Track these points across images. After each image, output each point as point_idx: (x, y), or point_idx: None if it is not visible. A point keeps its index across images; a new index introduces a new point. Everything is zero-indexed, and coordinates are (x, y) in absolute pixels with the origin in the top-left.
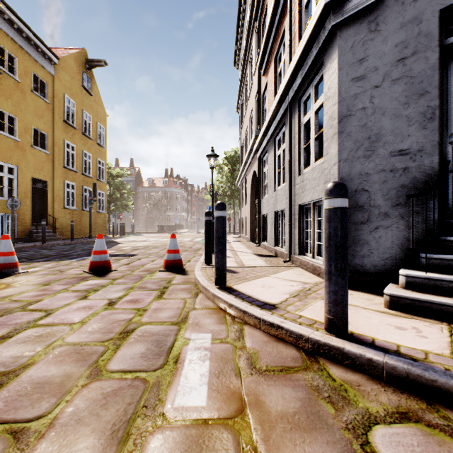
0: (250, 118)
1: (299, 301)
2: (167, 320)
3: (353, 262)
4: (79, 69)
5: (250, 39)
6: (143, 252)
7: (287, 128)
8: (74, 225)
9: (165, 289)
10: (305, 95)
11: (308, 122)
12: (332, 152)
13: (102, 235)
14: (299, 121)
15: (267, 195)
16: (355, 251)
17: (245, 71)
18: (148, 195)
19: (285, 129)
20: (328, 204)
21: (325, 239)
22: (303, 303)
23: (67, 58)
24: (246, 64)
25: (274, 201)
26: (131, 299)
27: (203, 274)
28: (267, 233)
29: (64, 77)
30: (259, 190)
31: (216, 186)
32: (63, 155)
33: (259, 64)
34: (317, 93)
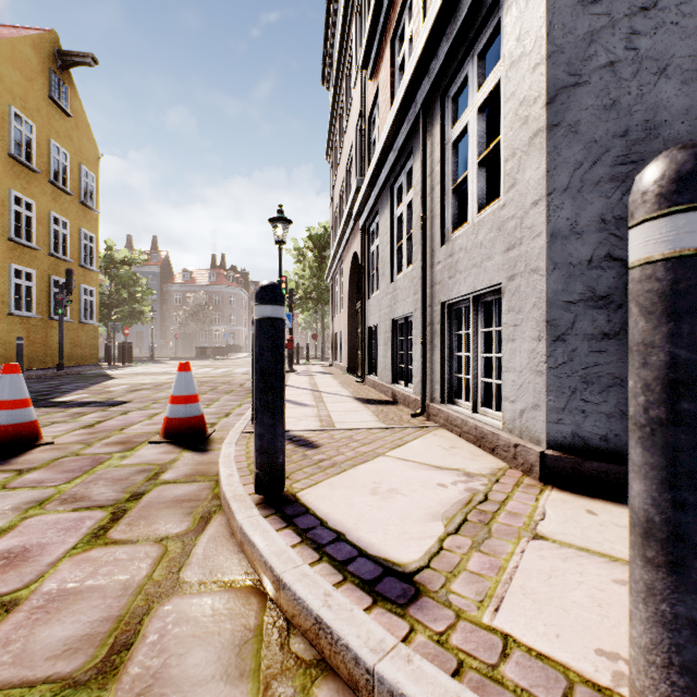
0: (349, 164)
1: (475, 549)
2: (48, 668)
3: (584, 429)
4: (43, 66)
5: (349, 28)
6: (145, 396)
7: (416, 159)
8: (33, 345)
9: (129, 504)
10: (455, 82)
11: (462, 138)
12: (528, 177)
13: (15, 365)
14: (443, 137)
15: (377, 292)
16: (589, 403)
17: (339, 88)
18: (182, 296)
19: (413, 162)
20: (665, 238)
21: (649, 390)
22: (489, 559)
23: (17, 42)
24: (342, 75)
25: (392, 300)
26: (3, 552)
27: (238, 455)
28: (377, 359)
29: (9, 75)
30: (363, 284)
31: (293, 283)
32: (8, 217)
33: (363, 57)
34: (483, 71)
